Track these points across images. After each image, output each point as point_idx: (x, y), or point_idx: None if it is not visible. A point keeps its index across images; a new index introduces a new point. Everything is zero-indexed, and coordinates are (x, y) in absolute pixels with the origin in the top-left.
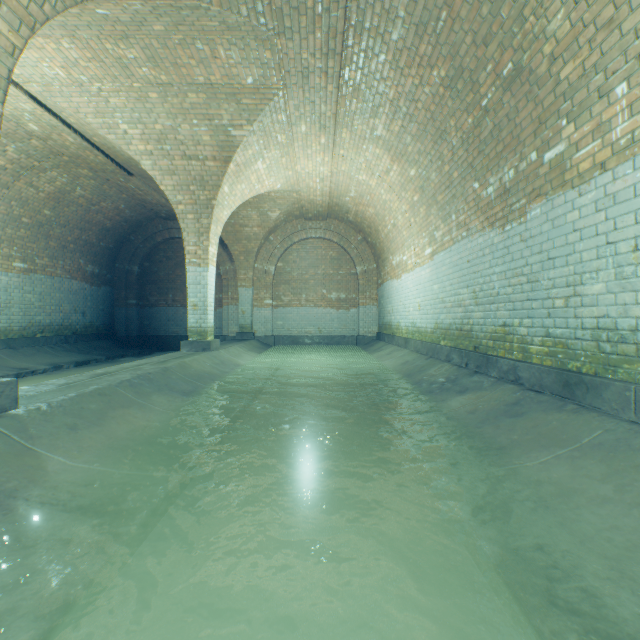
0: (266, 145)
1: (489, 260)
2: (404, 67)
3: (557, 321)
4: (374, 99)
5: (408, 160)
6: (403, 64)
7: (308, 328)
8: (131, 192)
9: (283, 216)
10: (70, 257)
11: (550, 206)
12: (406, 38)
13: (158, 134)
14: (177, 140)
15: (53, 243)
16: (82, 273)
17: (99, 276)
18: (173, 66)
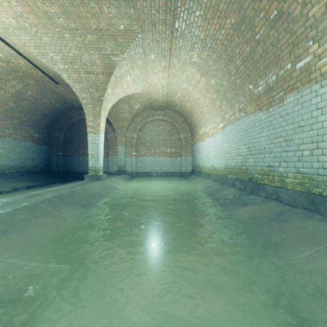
0: (132, 66)
1: (259, 129)
2: (210, 18)
3: (305, 164)
4: (192, 39)
5: (210, 75)
6: (209, 17)
7: (155, 167)
8: (58, 93)
9: (141, 108)
10: (25, 129)
11: (300, 95)
12: (212, 0)
13: (71, 59)
14: (81, 62)
15: (15, 121)
16: (32, 138)
17: (42, 139)
18: (77, 18)
